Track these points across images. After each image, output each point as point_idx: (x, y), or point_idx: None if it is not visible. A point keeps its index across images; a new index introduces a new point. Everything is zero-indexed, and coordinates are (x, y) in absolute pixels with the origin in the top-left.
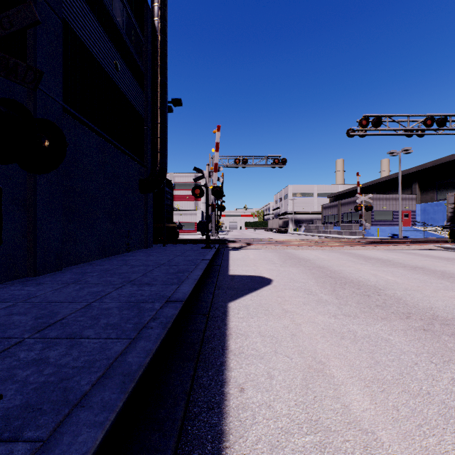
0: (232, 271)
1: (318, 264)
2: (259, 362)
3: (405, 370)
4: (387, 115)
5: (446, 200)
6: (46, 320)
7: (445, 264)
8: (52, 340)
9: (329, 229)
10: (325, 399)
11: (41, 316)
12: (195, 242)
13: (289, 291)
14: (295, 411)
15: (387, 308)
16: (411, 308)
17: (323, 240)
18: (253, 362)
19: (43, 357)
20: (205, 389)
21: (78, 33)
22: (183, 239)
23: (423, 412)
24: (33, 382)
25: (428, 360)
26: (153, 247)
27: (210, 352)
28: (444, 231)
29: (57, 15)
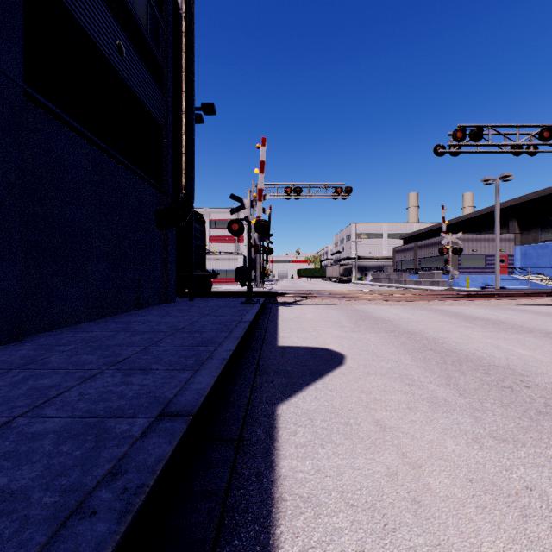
0: (283, 340)
1: (405, 328)
2: None
3: None
4: (490, 125)
5: None
6: None
7: None
8: None
9: (403, 278)
10: None
11: None
12: (234, 295)
13: (376, 378)
14: None
15: None
16: None
17: (401, 292)
18: None
19: None
20: None
21: None
22: (218, 291)
23: None
24: None
25: None
26: (176, 301)
27: None
28: None
29: None
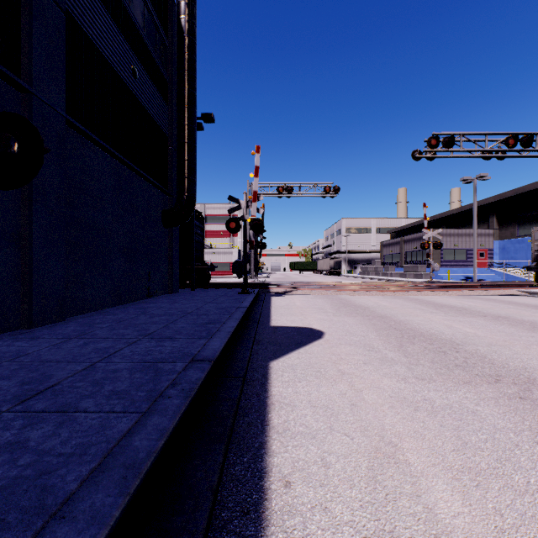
0: (275, 322)
1: (379, 313)
2: (309, 443)
3: (504, 455)
4: (461, 133)
5: (529, 236)
6: (34, 386)
7: (533, 312)
8: (37, 415)
9: (390, 270)
10: (401, 499)
11: (29, 381)
12: (230, 286)
13: (345, 346)
14: (361, 516)
15: (470, 368)
16: (500, 368)
17: (384, 284)
18: (302, 444)
19: (20, 440)
20: (238, 482)
21: (86, 30)
22: (216, 283)
23: (536, 519)
24: (0, 477)
25: (532, 440)
26: (179, 292)
27: (245, 430)
28: (528, 273)
29: (59, 6)
